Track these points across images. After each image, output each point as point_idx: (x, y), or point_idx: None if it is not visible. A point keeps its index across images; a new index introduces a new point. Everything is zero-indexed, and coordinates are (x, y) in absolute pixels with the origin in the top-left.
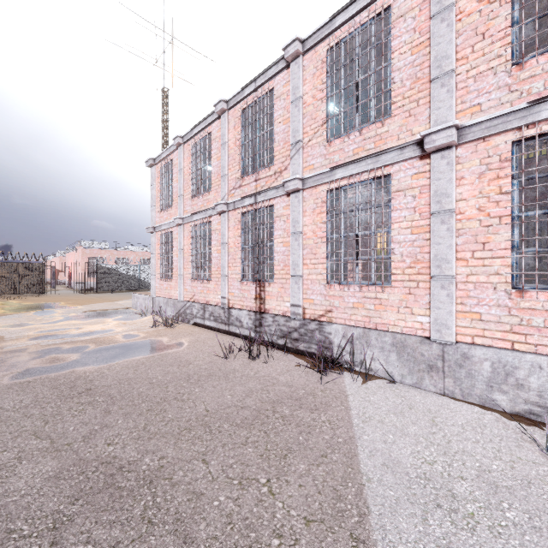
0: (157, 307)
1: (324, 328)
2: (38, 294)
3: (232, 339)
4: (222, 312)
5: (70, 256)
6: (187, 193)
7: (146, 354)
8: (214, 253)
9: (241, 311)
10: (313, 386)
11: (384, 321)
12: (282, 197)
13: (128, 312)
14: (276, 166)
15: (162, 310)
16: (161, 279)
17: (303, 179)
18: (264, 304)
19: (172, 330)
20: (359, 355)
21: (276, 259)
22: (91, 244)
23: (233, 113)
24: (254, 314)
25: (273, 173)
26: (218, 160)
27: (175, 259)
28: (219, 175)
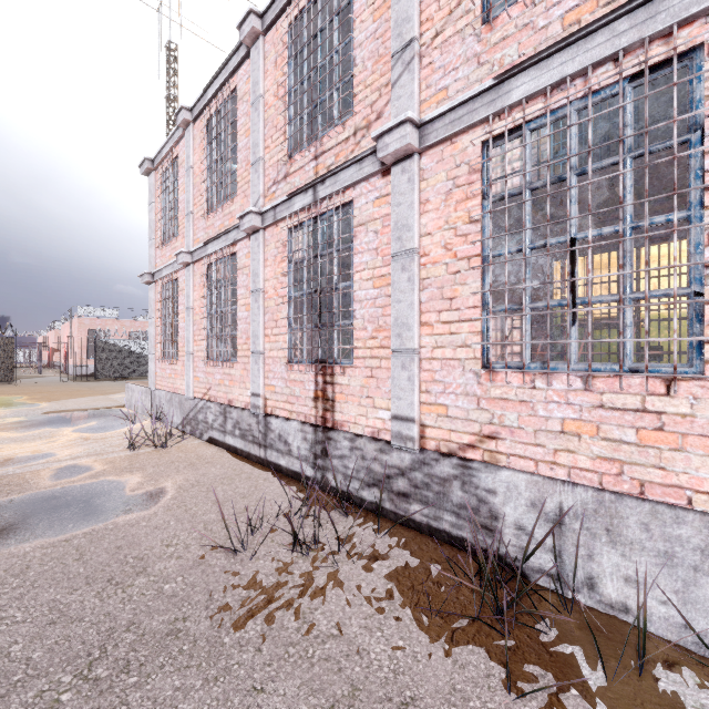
0: (158, 407)
1: (477, 477)
2: (5, 383)
3: (269, 479)
4: (253, 421)
5: (66, 329)
6: (199, 208)
7: (58, 533)
8: (241, 310)
9: (288, 422)
10: (485, 707)
11: (673, 478)
12: (372, 179)
13: (112, 414)
14: (359, 116)
15: (163, 412)
16: (161, 360)
17: (421, 125)
18: (332, 411)
19: (163, 454)
20: (582, 562)
21: (359, 315)
22: (92, 311)
23: (273, 36)
24: (313, 431)
25: (351, 132)
26: (248, 135)
27: (181, 326)
28: (249, 162)
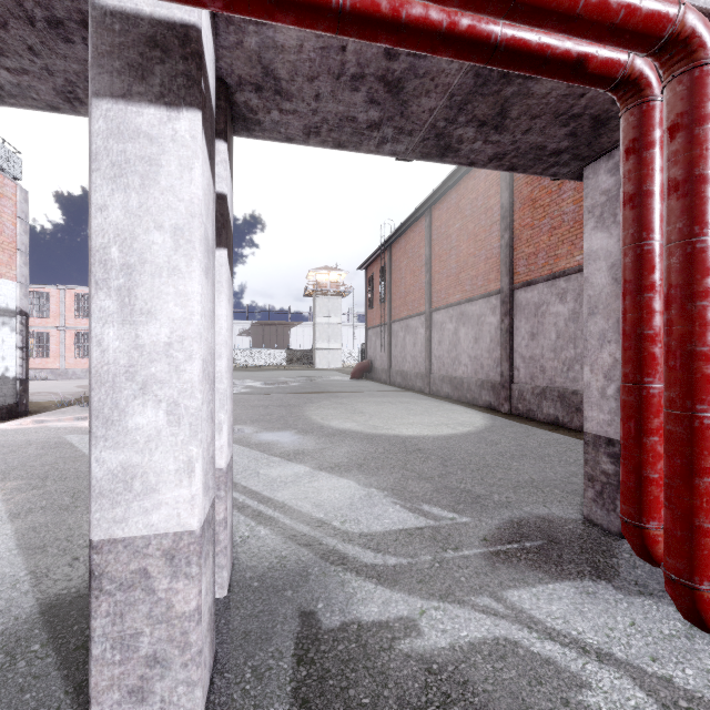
0: None
1: None
2: None
3: None
4: None
5: None
6: None
7: None
8: None
9: None
10: None
11: None
12: None
13: None
14: None
15: None
16: None
17: None
18: None
19: None
20: None
21: None
22: None
23: None
24: None
25: None
26: None
27: None
28: None
